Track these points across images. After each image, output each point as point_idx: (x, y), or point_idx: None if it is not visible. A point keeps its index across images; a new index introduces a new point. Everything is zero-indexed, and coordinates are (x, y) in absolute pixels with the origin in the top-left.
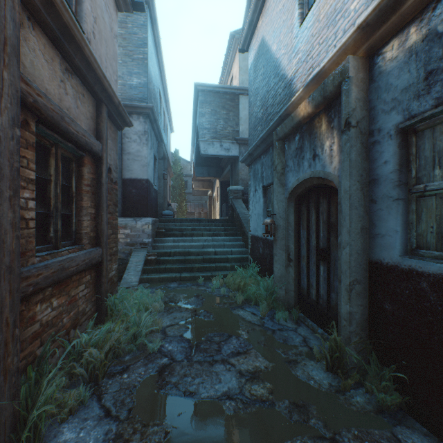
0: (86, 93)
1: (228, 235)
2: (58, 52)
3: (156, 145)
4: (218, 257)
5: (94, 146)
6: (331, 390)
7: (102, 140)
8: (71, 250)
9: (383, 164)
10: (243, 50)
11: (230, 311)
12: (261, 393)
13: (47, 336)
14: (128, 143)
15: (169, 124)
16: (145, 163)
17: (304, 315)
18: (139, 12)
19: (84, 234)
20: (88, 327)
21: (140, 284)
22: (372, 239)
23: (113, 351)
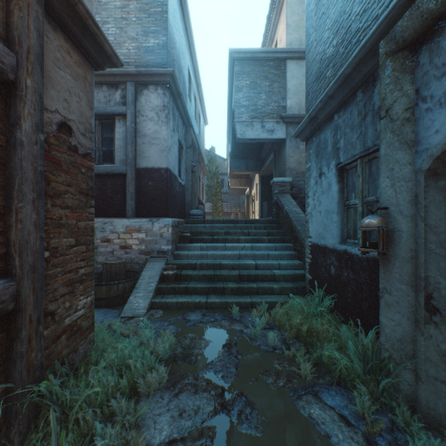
0: None
1: (273, 241)
2: None
3: (182, 130)
4: (260, 273)
5: None
6: None
7: (17, 48)
8: None
9: None
10: None
11: (292, 405)
12: None
13: None
14: (143, 123)
15: (202, 114)
16: (164, 147)
17: None
18: None
19: None
20: None
21: (149, 312)
22: None
23: None
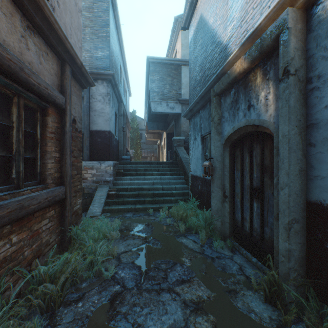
0: (49, 52)
1: (173, 175)
2: (18, 9)
3: (116, 105)
4: (165, 192)
5: (57, 99)
6: (272, 324)
7: (65, 95)
8: (34, 189)
9: (324, 108)
10: (184, 28)
11: (175, 239)
12: (206, 327)
13: (5, 270)
14: (94, 102)
15: (127, 90)
16: (108, 118)
17: (239, 244)
18: (103, 0)
19: (48, 175)
20: (50, 257)
21: (102, 214)
22: (311, 181)
23: (70, 280)
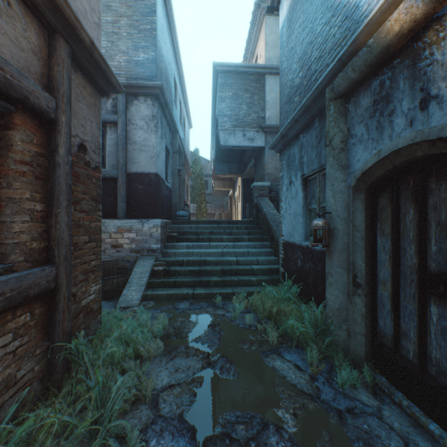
0: (16, 3)
1: (253, 240)
2: None
3: (169, 136)
4: (241, 267)
5: (34, 96)
6: None
7: (56, 94)
8: None
9: None
10: (272, 8)
11: (261, 360)
12: None
13: None
14: (133, 131)
15: (187, 118)
16: (153, 154)
17: (388, 380)
18: None
19: (13, 245)
20: (7, 416)
21: (142, 303)
22: None
23: None
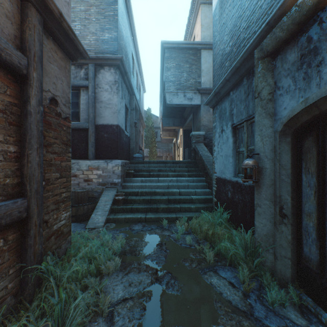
0: None
1: (191, 176)
2: None
3: (127, 97)
4: (182, 197)
5: (6, 53)
6: None
7: (28, 54)
8: None
9: None
10: None
11: (200, 277)
12: None
13: None
14: (100, 92)
15: (141, 85)
16: (115, 110)
17: (313, 300)
18: None
19: None
20: None
21: (106, 225)
22: None
23: None
